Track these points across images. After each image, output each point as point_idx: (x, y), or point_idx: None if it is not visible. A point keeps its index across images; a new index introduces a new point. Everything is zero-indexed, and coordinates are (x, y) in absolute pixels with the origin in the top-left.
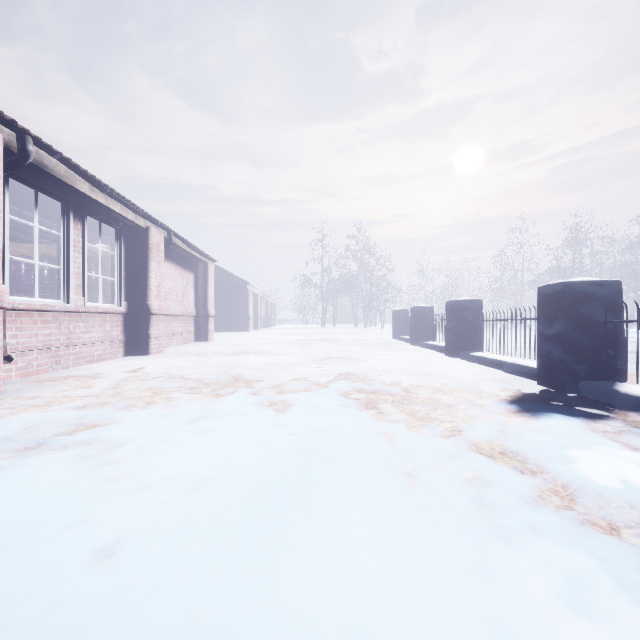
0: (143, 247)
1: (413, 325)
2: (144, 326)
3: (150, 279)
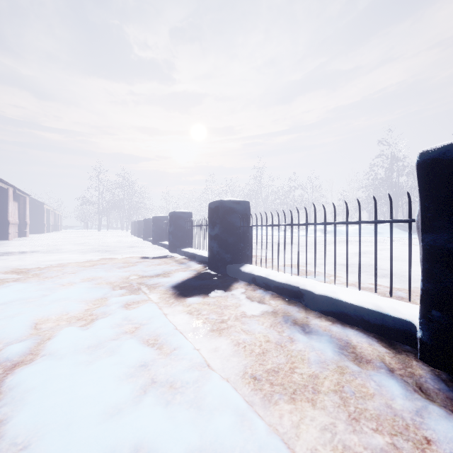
0: (6, 196)
1: (134, 228)
2: (6, 228)
3: (9, 209)
